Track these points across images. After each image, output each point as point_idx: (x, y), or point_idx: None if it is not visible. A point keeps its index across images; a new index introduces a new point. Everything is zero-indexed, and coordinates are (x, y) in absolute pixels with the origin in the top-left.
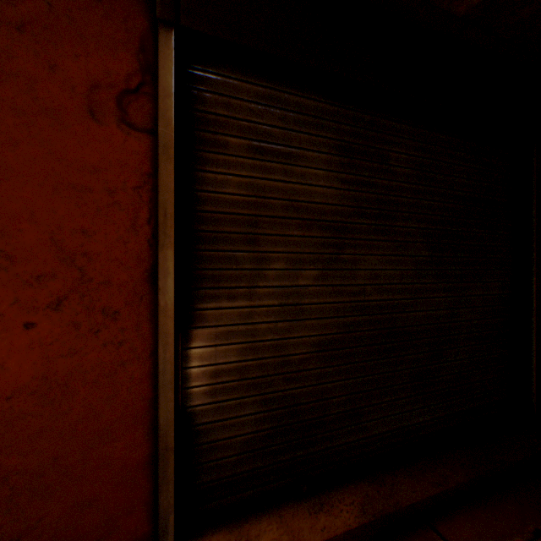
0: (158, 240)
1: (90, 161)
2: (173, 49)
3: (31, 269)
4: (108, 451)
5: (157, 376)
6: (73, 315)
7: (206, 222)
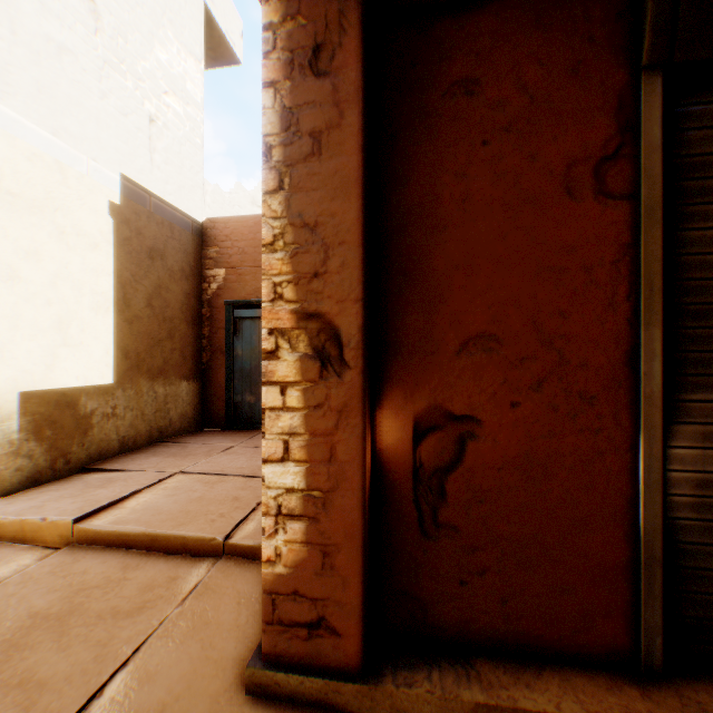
0: (640, 318)
1: (566, 241)
2: (659, 94)
3: (515, 351)
4: (583, 543)
5: (636, 473)
6: (550, 397)
7: (687, 293)
